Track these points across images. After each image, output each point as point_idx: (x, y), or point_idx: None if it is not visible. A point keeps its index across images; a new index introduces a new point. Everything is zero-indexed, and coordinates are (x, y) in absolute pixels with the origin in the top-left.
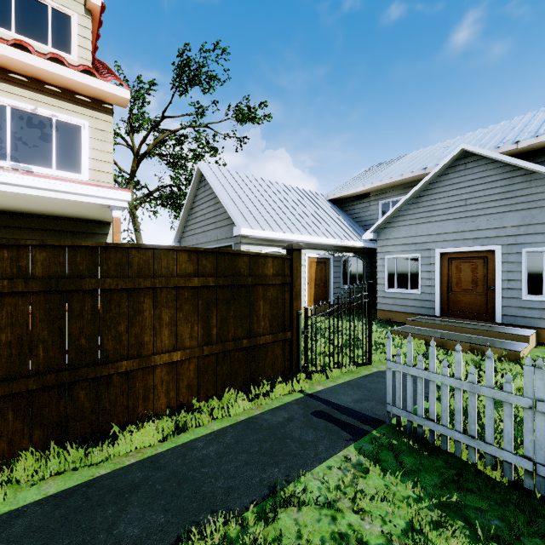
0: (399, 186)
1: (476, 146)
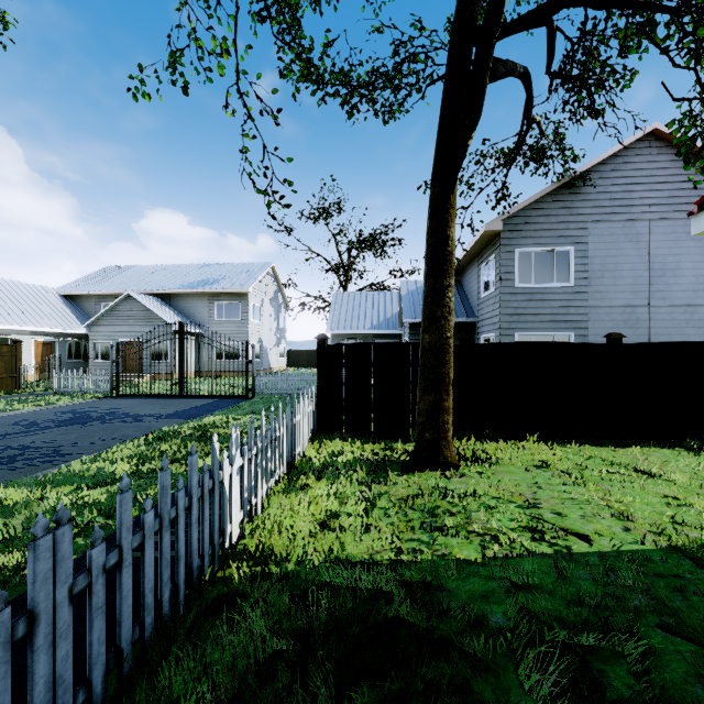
0: (115, 296)
1: (156, 283)
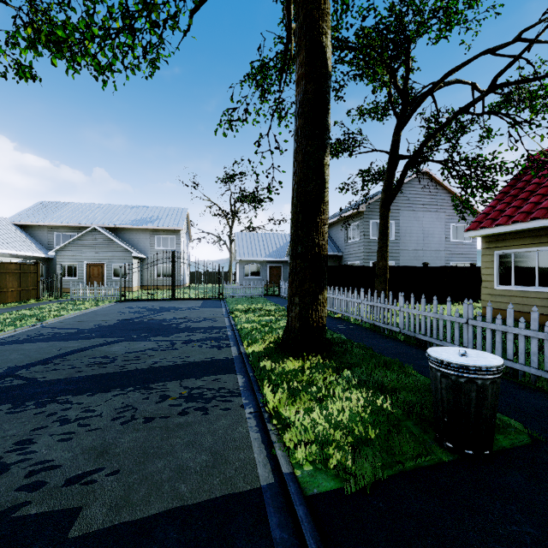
0: (67, 227)
1: (103, 219)
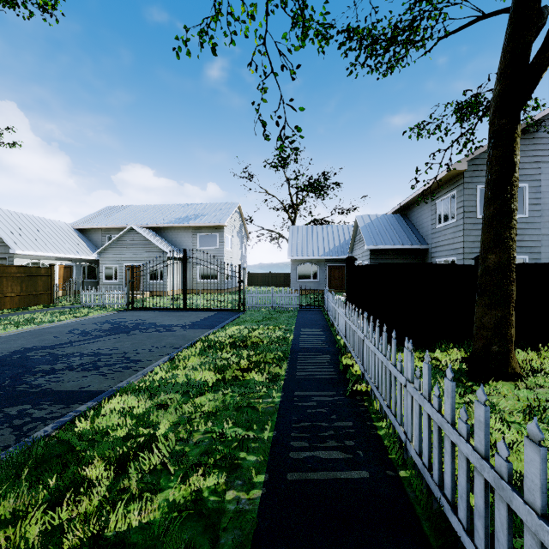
0: (117, 229)
1: (149, 219)
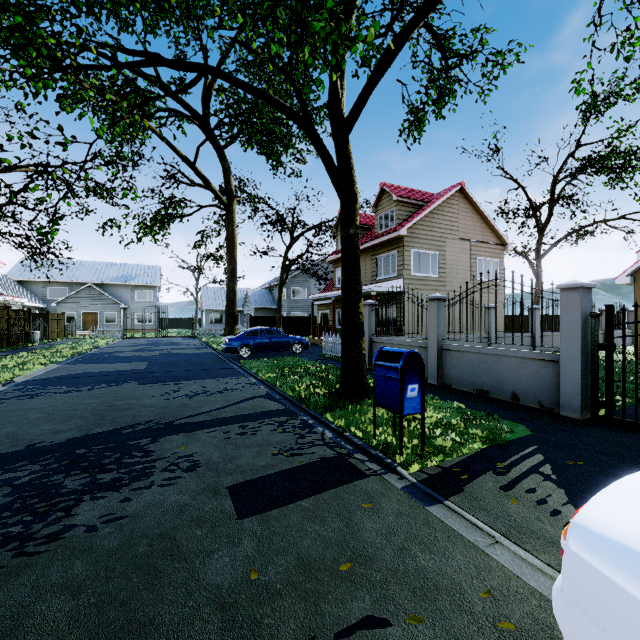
0: (59, 283)
1: (90, 276)
